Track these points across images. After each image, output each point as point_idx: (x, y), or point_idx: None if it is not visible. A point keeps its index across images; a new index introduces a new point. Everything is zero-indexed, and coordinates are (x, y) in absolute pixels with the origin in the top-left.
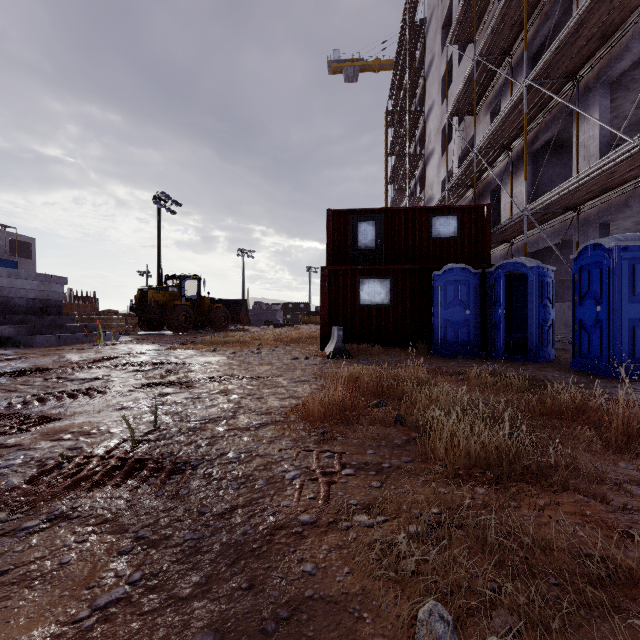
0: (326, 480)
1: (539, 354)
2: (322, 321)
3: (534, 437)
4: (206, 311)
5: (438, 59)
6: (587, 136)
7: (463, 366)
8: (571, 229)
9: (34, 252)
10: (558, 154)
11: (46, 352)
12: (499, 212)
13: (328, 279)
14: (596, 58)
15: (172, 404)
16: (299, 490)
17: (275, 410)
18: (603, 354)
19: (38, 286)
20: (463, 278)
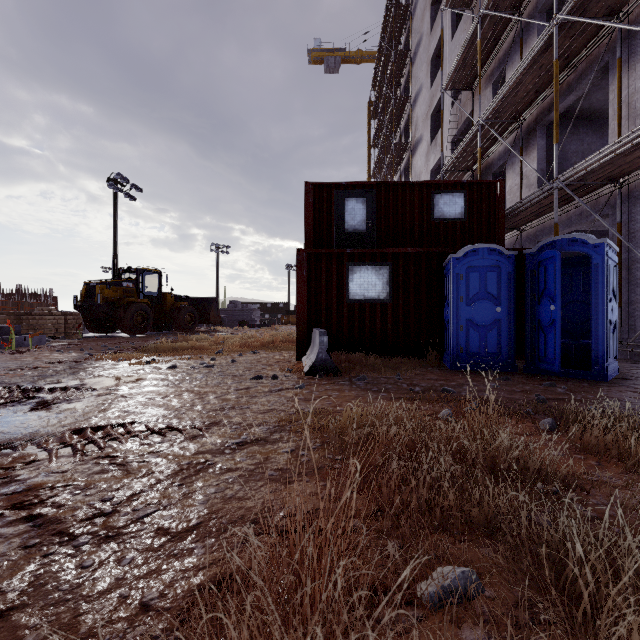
0: None
1: (608, 369)
2: (299, 321)
3: None
4: (169, 310)
5: (427, 38)
6: (632, 89)
7: (512, 391)
8: (606, 208)
9: None
10: (574, 128)
11: None
12: None
13: (307, 266)
14: None
15: None
16: None
17: None
18: None
19: None
20: (492, 262)
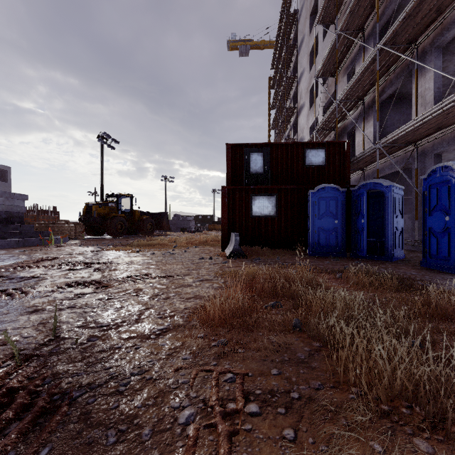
0: (226, 429)
1: (393, 254)
2: (223, 228)
3: (435, 346)
4: (137, 221)
5: (307, 38)
6: (424, 88)
7: (336, 264)
8: (411, 159)
9: (9, 177)
10: (398, 104)
11: (3, 253)
12: (353, 148)
13: (227, 196)
14: (432, 28)
15: (83, 306)
16: (191, 451)
17: (178, 312)
18: (451, 255)
19: (3, 201)
20: (333, 195)
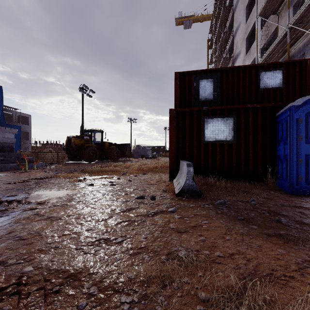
0: None
1: None
2: (171, 156)
3: None
4: (106, 150)
5: None
6: None
7: None
8: None
9: (30, 121)
10: None
11: None
12: None
13: (176, 120)
14: None
15: None
16: None
17: None
18: None
19: None
20: None
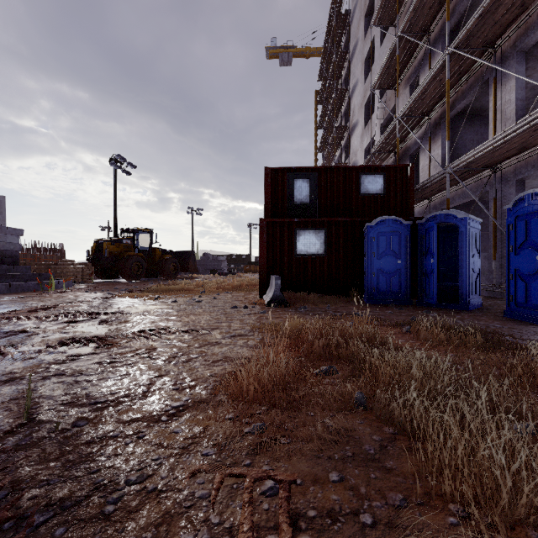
0: None
1: (469, 302)
2: (261, 270)
3: None
4: (157, 261)
5: (361, 43)
6: (503, 101)
7: (400, 315)
8: (487, 186)
9: (4, 208)
10: (471, 122)
11: None
12: (416, 174)
13: (266, 231)
14: (514, 27)
15: (76, 373)
16: None
17: (201, 381)
18: None
19: None
20: (395, 229)
